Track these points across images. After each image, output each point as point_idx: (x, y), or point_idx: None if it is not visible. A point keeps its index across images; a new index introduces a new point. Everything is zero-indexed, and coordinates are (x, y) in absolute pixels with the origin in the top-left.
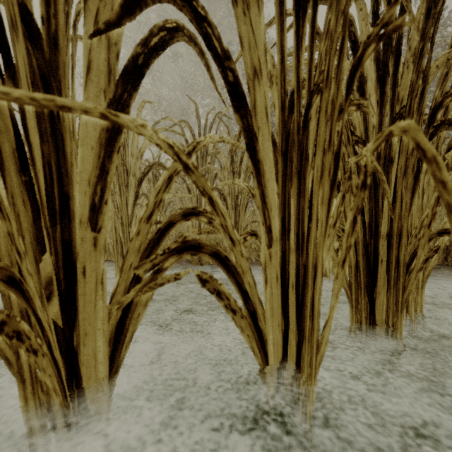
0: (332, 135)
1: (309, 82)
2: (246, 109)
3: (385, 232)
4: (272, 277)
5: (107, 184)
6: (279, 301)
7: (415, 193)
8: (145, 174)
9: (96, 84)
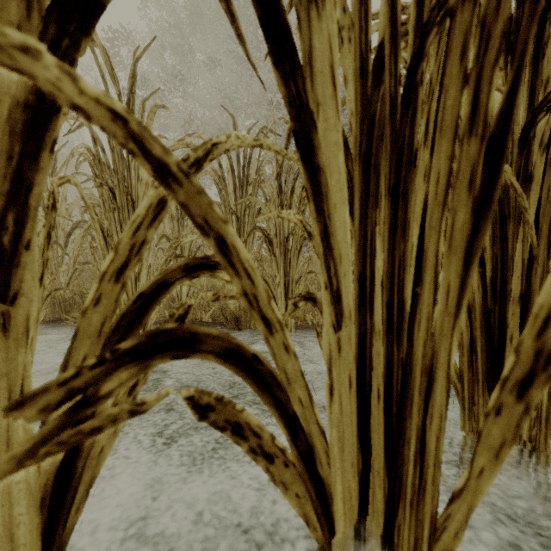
0: (479, 96)
1: (418, 8)
2: (293, 61)
3: (517, 292)
4: (343, 381)
5: (29, 210)
6: (354, 421)
7: None
8: None
9: None
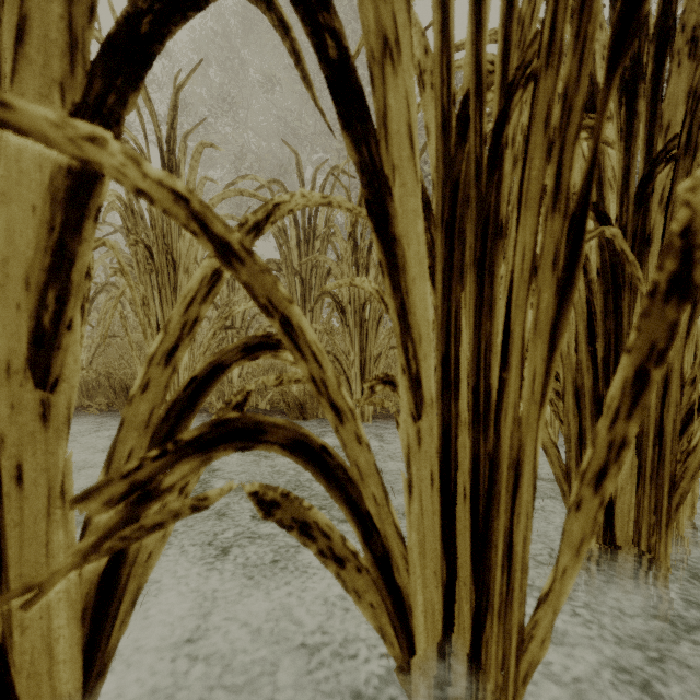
0: (562, 172)
1: (504, 65)
2: (365, 123)
3: None
4: (424, 478)
5: (72, 286)
6: (436, 524)
7: (699, 303)
8: None
9: (40, 68)
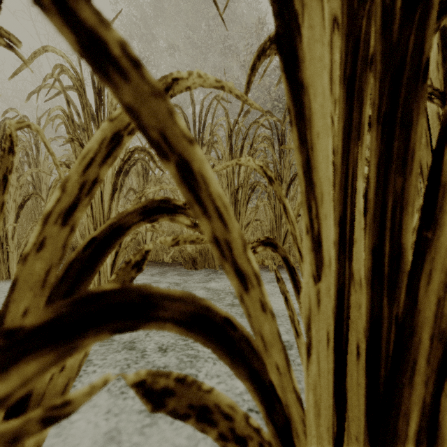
0: None
1: None
2: None
3: None
4: (322, 337)
5: None
6: (331, 381)
7: None
8: (124, 161)
9: None
